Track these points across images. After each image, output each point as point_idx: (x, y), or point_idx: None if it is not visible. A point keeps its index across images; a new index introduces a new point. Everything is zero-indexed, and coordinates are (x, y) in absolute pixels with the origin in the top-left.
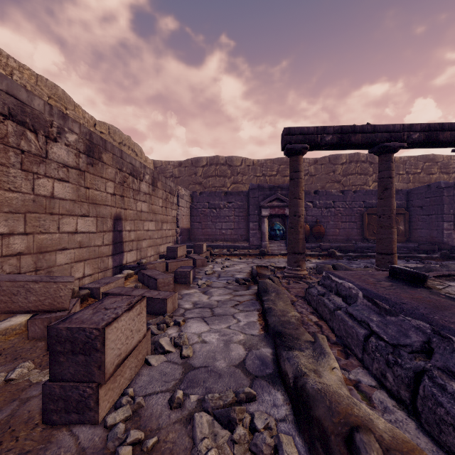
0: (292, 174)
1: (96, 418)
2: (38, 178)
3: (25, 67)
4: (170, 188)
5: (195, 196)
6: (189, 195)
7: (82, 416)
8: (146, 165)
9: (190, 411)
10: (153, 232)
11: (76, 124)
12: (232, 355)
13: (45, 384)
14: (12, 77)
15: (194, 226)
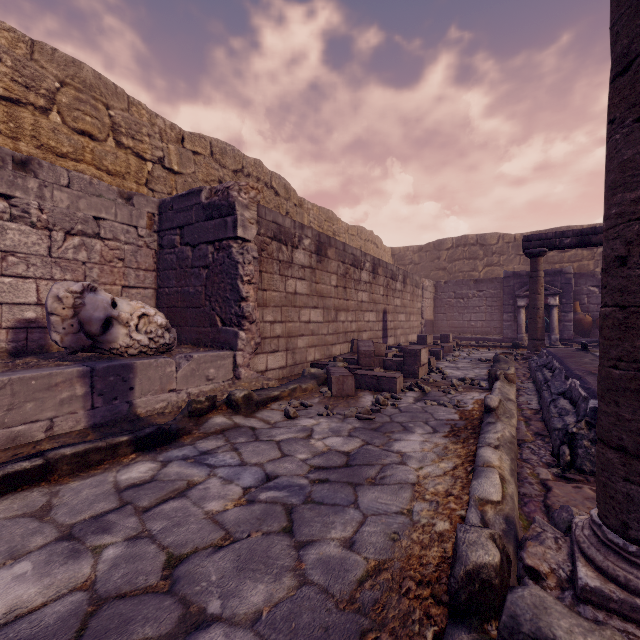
0: (531, 273)
1: (418, 377)
2: (358, 292)
3: (314, 205)
4: (416, 282)
5: (439, 286)
6: (432, 285)
7: (413, 376)
8: (384, 255)
9: (449, 380)
10: (404, 322)
11: (369, 256)
12: (467, 376)
13: (402, 366)
14: (309, 216)
15: (438, 318)
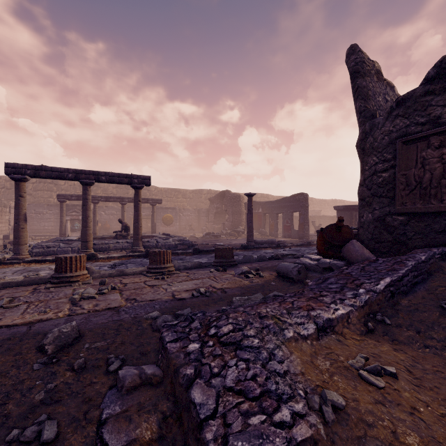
0: (61, 208)
1: None
2: None
3: None
4: (5, 204)
5: None
6: None
7: None
8: None
9: None
10: None
11: None
12: None
13: None
14: None
15: None
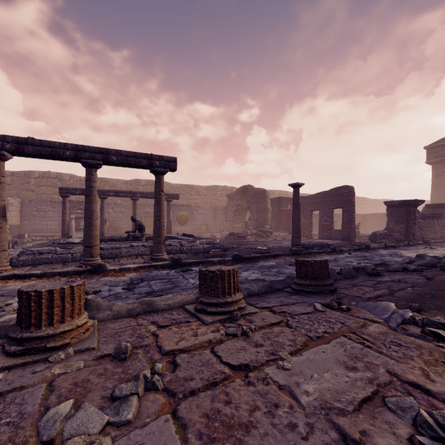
0: (63, 204)
1: None
2: None
3: None
4: None
5: (25, 203)
6: (19, 202)
7: None
8: None
9: None
10: None
11: None
12: (15, 253)
13: None
14: None
15: (24, 223)
